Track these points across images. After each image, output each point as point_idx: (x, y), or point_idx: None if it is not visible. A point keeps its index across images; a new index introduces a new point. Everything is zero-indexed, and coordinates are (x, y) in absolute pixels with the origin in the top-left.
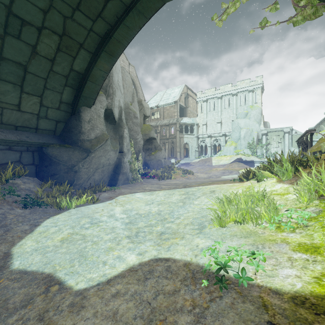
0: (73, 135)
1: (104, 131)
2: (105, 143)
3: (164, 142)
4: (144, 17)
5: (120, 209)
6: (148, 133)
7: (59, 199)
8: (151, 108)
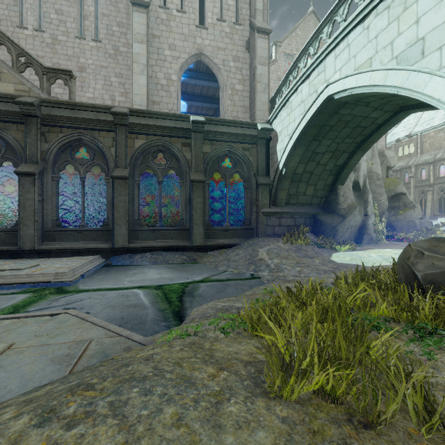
0: (332, 206)
1: (353, 200)
2: (355, 210)
3: (423, 191)
4: (393, 124)
5: (374, 255)
6: (392, 188)
7: (334, 245)
8: (397, 141)
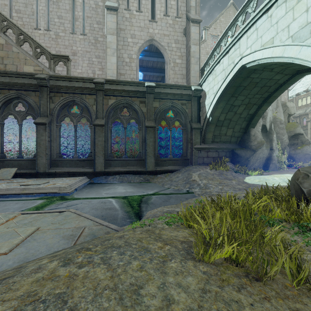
0: (245, 143)
1: (261, 139)
2: (263, 146)
3: None
4: (291, 84)
5: (277, 178)
6: (292, 130)
7: (247, 171)
8: (297, 95)
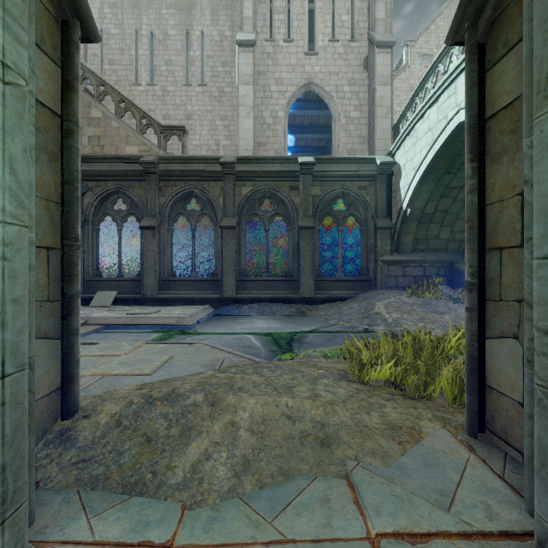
0: None
1: None
2: None
3: None
4: None
5: None
6: None
7: None
8: None
